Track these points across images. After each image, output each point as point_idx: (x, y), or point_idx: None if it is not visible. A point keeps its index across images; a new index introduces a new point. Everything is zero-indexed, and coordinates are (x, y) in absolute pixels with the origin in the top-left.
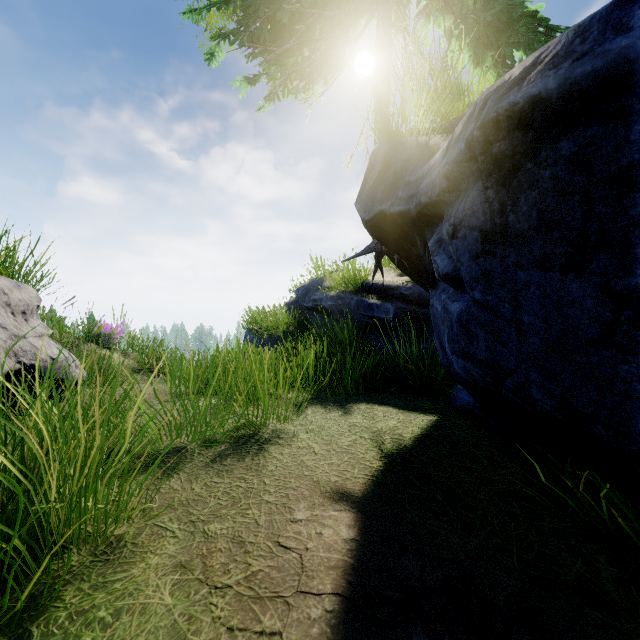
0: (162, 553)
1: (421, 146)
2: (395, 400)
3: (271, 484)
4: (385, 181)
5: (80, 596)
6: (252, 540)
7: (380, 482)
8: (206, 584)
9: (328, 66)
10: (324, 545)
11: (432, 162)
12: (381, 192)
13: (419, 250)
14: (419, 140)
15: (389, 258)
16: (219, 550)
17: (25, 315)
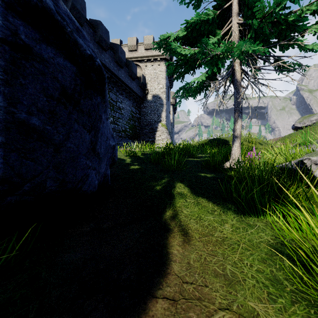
0: None
1: None
2: None
3: None
4: None
5: (313, 314)
6: None
7: None
8: (237, 313)
9: None
10: None
11: None
12: None
13: None
14: None
15: None
16: None
17: None
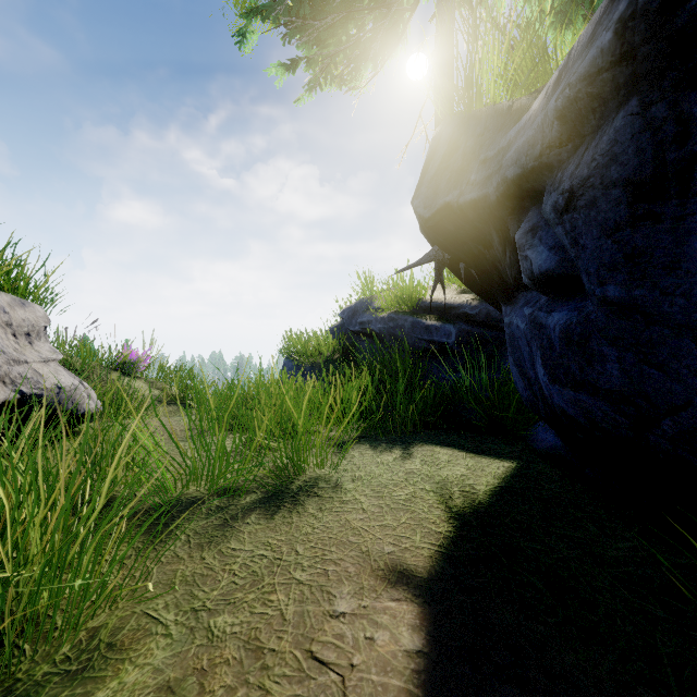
0: (145, 663)
1: (501, 113)
2: (460, 441)
3: (305, 554)
4: (451, 166)
5: None
6: (274, 646)
7: (452, 556)
8: None
9: (378, 42)
10: (377, 660)
11: (525, 119)
12: (446, 181)
13: (495, 252)
14: (498, 106)
15: (451, 270)
16: (226, 662)
17: (29, 337)
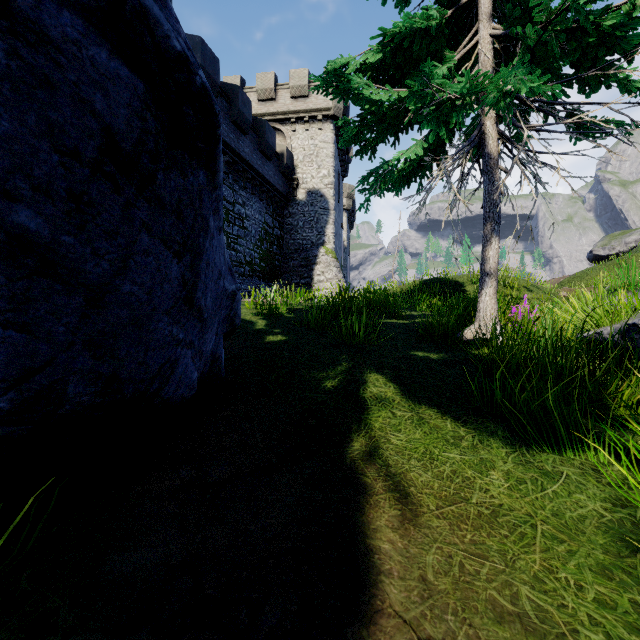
0: None
1: None
2: None
3: None
4: None
5: None
6: None
7: None
8: None
9: None
10: None
11: None
12: None
13: None
14: None
15: None
16: None
17: None
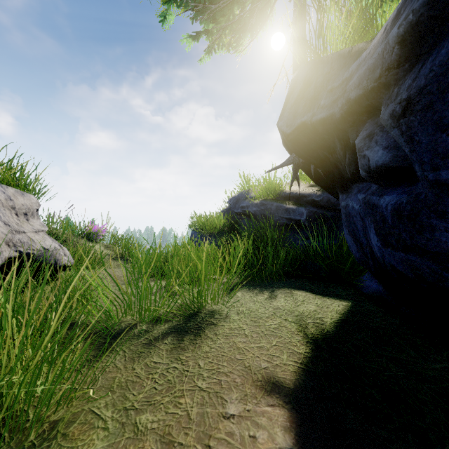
0: None
1: (343, 56)
2: (310, 286)
3: (205, 367)
4: (306, 97)
5: None
6: (182, 440)
7: (310, 371)
8: None
9: (254, 17)
10: None
11: (365, 54)
12: (302, 107)
13: (337, 155)
14: (341, 52)
15: (304, 170)
16: None
17: (27, 216)
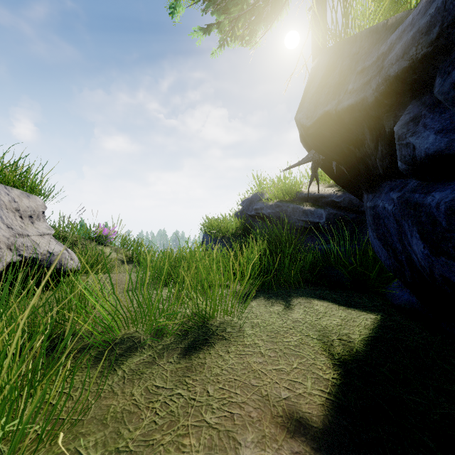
0: None
1: (376, 31)
2: (332, 295)
3: (215, 395)
4: (329, 83)
5: None
6: None
7: (341, 405)
8: None
9: (269, 4)
10: None
11: (411, 17)
12: (325, 95)
13: (366, 149)
14: (372, 27)
15: (323, 169)
16: None
17: (32, 218)
